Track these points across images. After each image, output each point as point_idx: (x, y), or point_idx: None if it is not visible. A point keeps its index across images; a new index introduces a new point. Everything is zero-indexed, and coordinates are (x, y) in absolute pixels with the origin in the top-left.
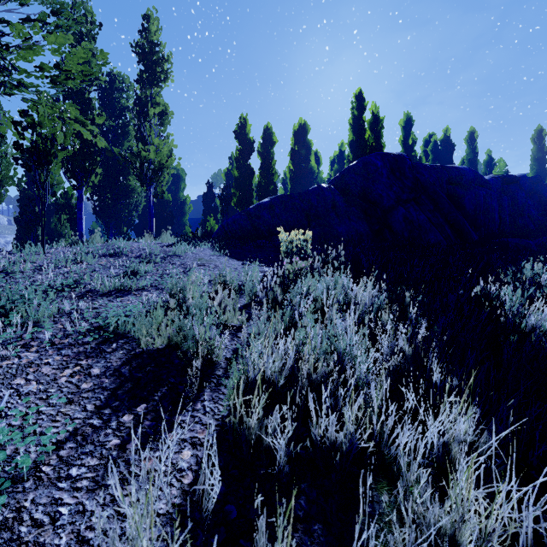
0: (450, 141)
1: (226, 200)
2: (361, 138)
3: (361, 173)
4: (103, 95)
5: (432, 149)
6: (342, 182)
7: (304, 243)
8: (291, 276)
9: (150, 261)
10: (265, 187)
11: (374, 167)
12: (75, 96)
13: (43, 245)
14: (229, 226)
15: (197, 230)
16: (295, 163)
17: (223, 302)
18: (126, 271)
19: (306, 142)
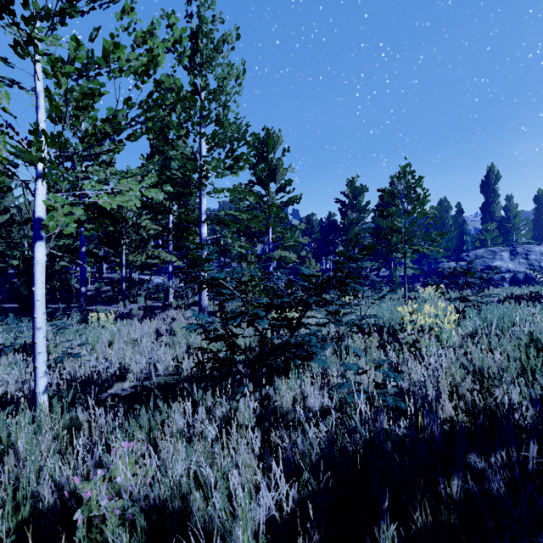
0: None
1: None
2: None
3: None
4: None
5: None
6: None
7: None
8: None
9: None
10: None
11: None
12: (537, 220)
13: None
14: None
15: None
16: None
17: None
18: None
19: None
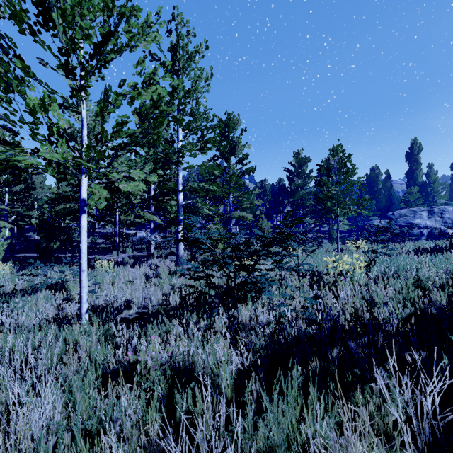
0: None
1: None
2: None
3: None
4: None
5: None
6: None
7: None
8: None
9: None
10: None
11: None
12: None
13: None
14: None
15: None
16: None
17: None
18: None
19: None
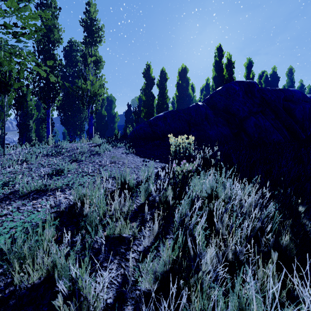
0: (277, 75)
1: (137, 114)
2: (221, 74)
3: (224, 94)
4: (66, 54)
5: (264, 80)
6: (211, 101)
7: (188, 145)
8: (180, 176)
9: (78, 159)
10: (161, 106)
11: (234, 90)
12: (44, 52)
13: (3, 149)
14: (137, 131)
15: (118, 133)
16: (179, 91)
17: (120, 205)
18: (52, 170)
19: (186, 78)
